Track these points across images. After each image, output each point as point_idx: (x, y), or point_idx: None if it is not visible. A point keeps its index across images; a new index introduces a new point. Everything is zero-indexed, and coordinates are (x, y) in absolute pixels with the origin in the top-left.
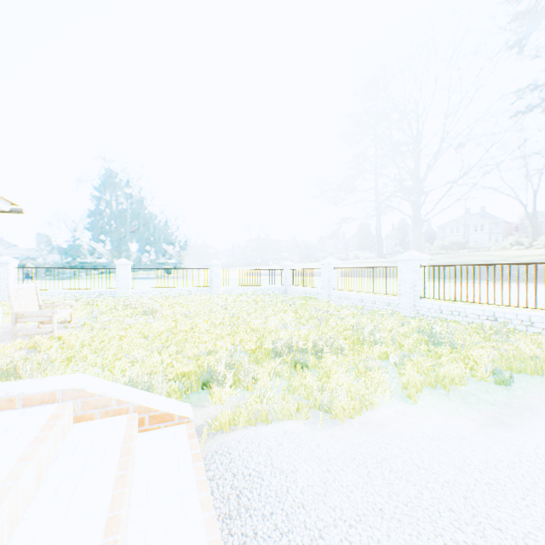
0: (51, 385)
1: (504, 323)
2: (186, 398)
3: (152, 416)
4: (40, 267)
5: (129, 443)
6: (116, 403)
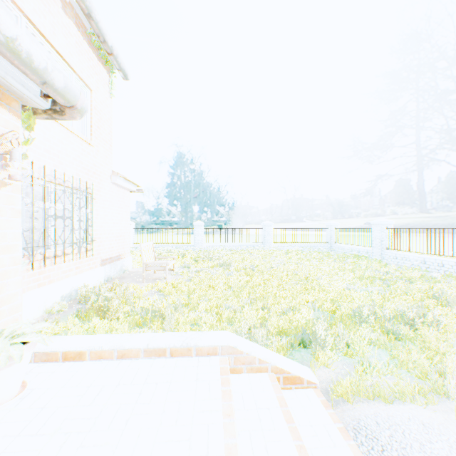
0: (213, 340)
1: None
2: (290, 354)
3: (285, 377)
4: (147, 228)
5: (286, 407)
6: (257, 361)
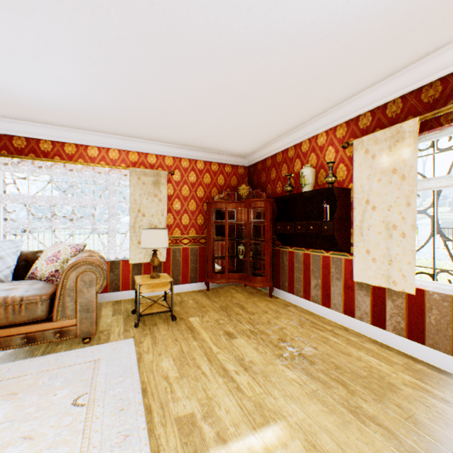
0: None
1: None
2: None
3: None
4: None
5: None
6: None
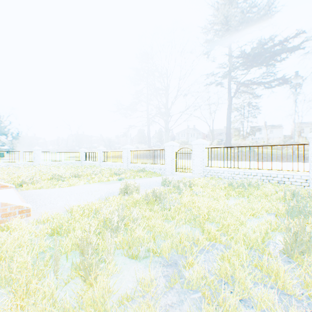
0: None
1: (143, 168)
2: None
3: (1, 186)
4: None
5: None
6: None
